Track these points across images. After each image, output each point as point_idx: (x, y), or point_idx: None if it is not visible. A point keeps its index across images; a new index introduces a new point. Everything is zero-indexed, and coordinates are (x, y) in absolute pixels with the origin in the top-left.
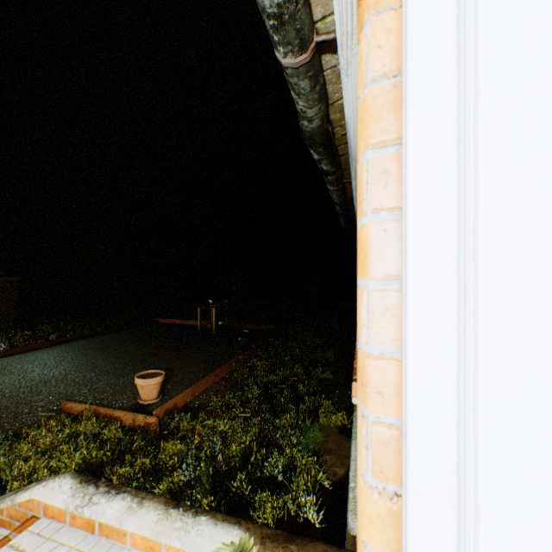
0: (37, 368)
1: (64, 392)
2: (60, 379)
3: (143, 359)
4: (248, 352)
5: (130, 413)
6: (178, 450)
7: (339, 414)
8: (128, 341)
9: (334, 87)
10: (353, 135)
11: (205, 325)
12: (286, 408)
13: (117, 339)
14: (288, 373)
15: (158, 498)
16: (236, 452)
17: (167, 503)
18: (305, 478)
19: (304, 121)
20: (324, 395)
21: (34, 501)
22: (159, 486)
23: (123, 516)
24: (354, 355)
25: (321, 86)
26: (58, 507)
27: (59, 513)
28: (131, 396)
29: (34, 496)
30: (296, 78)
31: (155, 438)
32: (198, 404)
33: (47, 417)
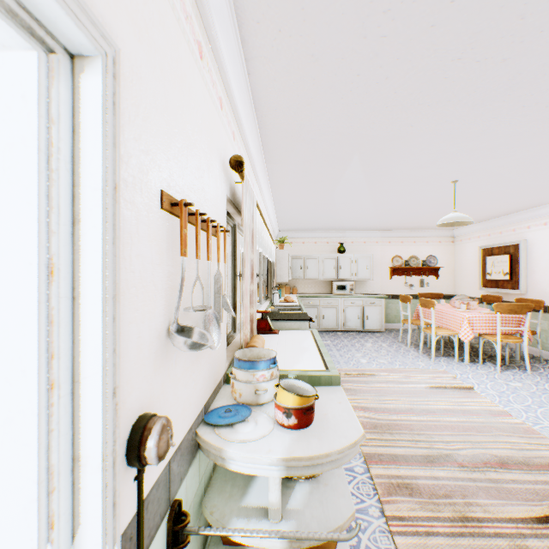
0: None
1: None
2: None
3: None
4: None
5: None
6: None
7: None
8: None
9: None
10: None
11: None
12: None
13: None
14: None
15: None
16: None
17: None
18: None
19: None
20: None
21: None
22: None
23: None
24: None
25: None
26: None
27: None
28: None
29: None
30: None
31: None
32: None
33: None
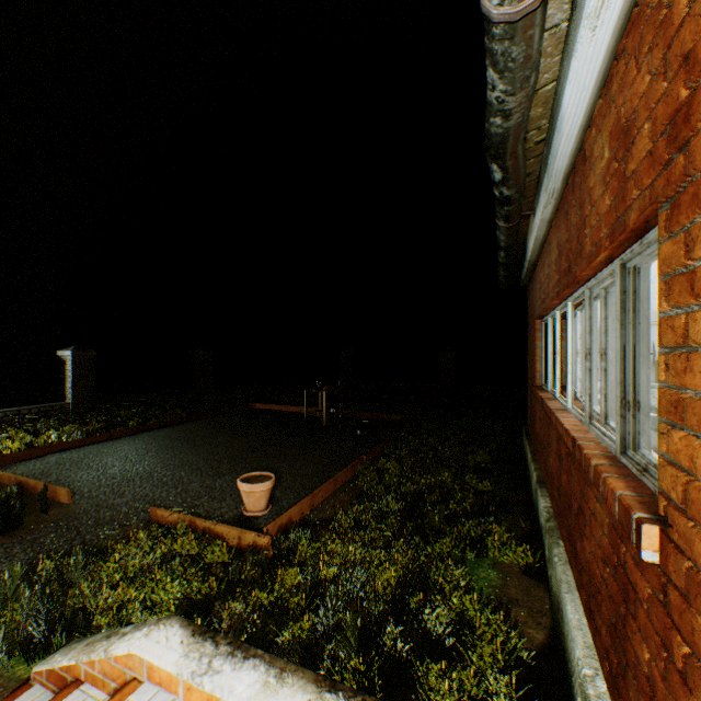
0: (118, 463)
1: (150, 494)
2: (145, 478)
3: (241, 455)
4: (374, 450)
5: (235, 528)
6: (301, 585)
7: (520, 546)
8: (219, 431)
9: (547, 61)
10: (565, 137)
11: (313, 413)
12: (441, 532)
13: (207, 428)
14: (432, 481)
15: (303, 671)
16: (381, 594)
17: (318, 681)
18: (492, 644)
19: (497, 117)
20: (489, 515)
21: (135, 657)
22: (283, 637)
23: (259, 697)
24: (600, 472)
25: (538, 56)
26: (166, 671)
27: (168, 679)
28: (232, 504)
29: (135, 650)
30: (507, 40)
31: (269, 565)
32: (318, 519)
33: (134, 527)
